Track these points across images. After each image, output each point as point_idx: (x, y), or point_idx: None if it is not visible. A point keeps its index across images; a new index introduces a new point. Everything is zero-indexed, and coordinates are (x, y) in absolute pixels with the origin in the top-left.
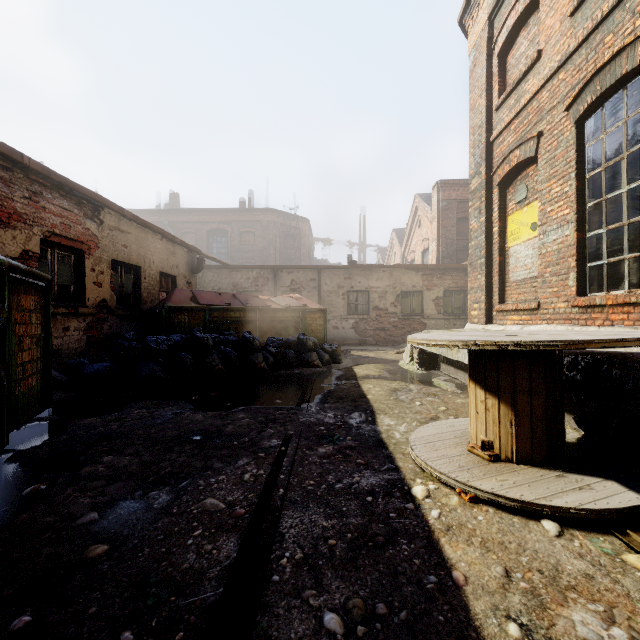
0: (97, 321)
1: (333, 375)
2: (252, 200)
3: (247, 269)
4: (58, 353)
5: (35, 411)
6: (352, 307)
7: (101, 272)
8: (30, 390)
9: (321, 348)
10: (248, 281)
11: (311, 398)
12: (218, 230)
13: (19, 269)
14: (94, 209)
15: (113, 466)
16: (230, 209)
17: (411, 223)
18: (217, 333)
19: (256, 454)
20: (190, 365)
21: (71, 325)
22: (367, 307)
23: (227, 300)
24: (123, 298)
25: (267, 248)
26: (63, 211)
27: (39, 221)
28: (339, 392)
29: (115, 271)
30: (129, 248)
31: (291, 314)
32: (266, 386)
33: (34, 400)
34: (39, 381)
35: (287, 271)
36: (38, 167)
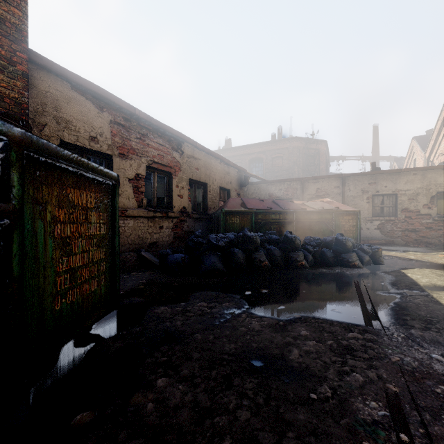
0: (180, 222)
1: (384, 279)
2: (280, 133)
3: (279, 182)
4: (156, 244)
5: (96, 317)
6: (377, 210)
7: (182, 188)
8: (87, 297)
9: (359, 248)
10: (280, 191)
11: (377, 312)
12: (256, 158)
13: (51, 152)
14: (178, 144)
15: (163, 401)
16: (265, 142)
17: (439, 127)
18: (261, 232)
19: (357, 439)
20: (242, 260)
21: (164, 225)
22: (394, 209)
23: (268, 205)
24: (196, 206)
25: (292, 167)
26: (159, 146)
27: (145, 153)
28: (415, 309)
29: (191, 187)
30: (199, 170)
31: (324, 216)
32: (313, 286)
33: (95, 305)
34: (103, 283)
35: (313, 181)
36: (144, 116)
